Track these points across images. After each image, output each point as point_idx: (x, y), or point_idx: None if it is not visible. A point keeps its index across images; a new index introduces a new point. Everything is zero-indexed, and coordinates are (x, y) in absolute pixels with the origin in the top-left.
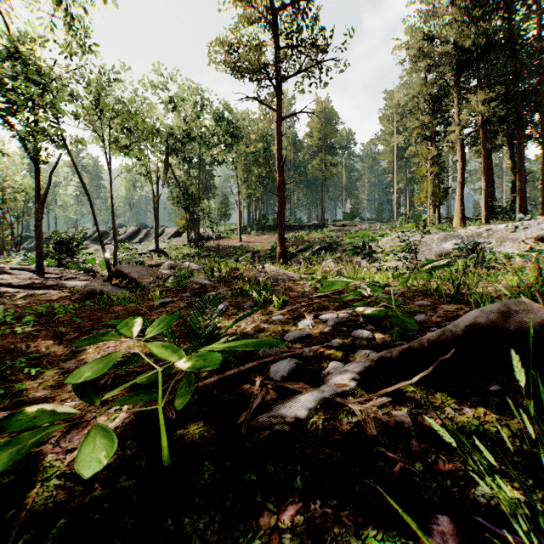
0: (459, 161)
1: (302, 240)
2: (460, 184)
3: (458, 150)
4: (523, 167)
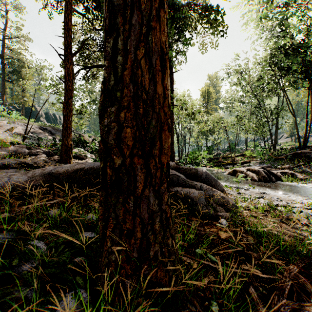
0: None
1: None
2: None
3: None
4: None
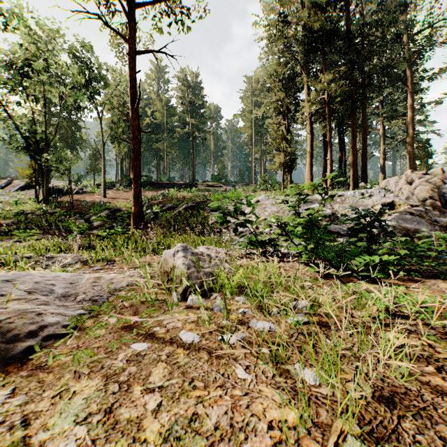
0: (309, 133)
1: (170, 198)
2: (310, 154)
3: (308, 124)
4: (356, 144)
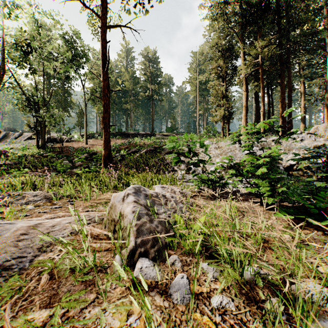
0: (245, 91)
1: (135, 144)
2: (245, 108)
3: (244, 84)
4: (284, 99)
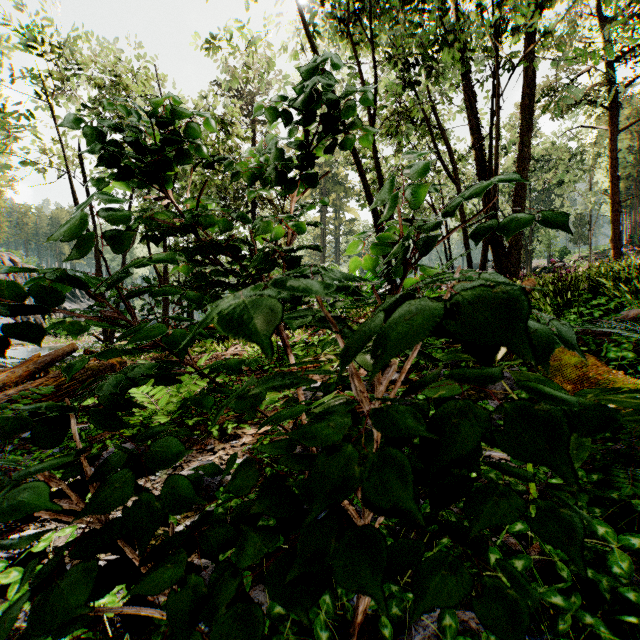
0: None
1: None
2: None
3: None
4: None
